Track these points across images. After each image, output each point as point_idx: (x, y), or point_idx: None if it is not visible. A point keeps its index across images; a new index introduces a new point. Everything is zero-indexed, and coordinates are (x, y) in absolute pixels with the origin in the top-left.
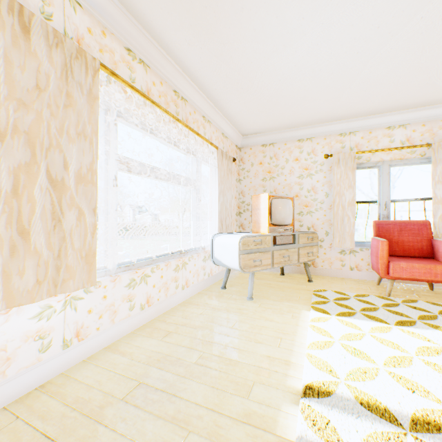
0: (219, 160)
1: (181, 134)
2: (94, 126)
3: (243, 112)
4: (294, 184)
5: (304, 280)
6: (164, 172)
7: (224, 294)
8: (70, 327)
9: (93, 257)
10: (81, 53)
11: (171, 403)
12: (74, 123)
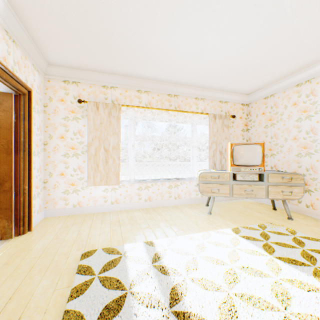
0: (211, 121)
1: (174, 115)
2: (119, 128)
3: (227, 84)
4: (292, 127)
5: (285, 217)
6: (162, 137)
7: (201, 208)
8: (114, 197)
9: (119, 175)
10: (114, 106)
11: (117, 226)
12: (112, 130)
